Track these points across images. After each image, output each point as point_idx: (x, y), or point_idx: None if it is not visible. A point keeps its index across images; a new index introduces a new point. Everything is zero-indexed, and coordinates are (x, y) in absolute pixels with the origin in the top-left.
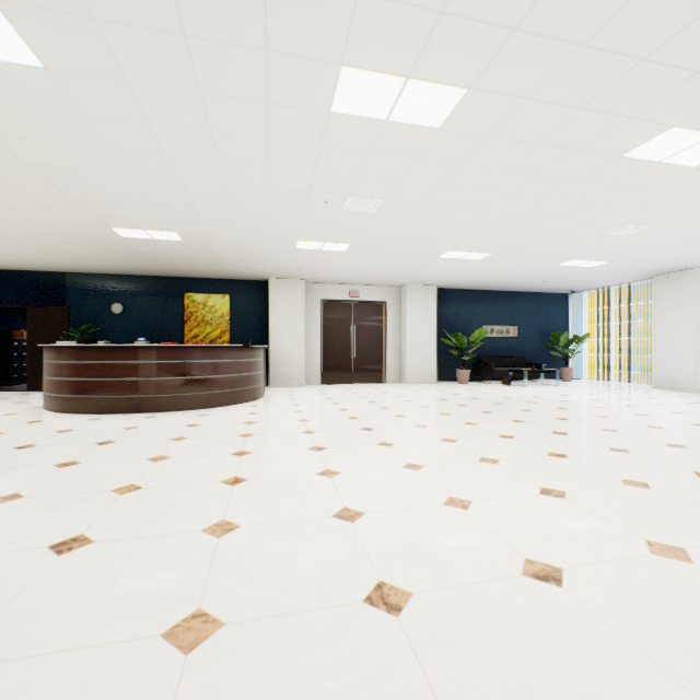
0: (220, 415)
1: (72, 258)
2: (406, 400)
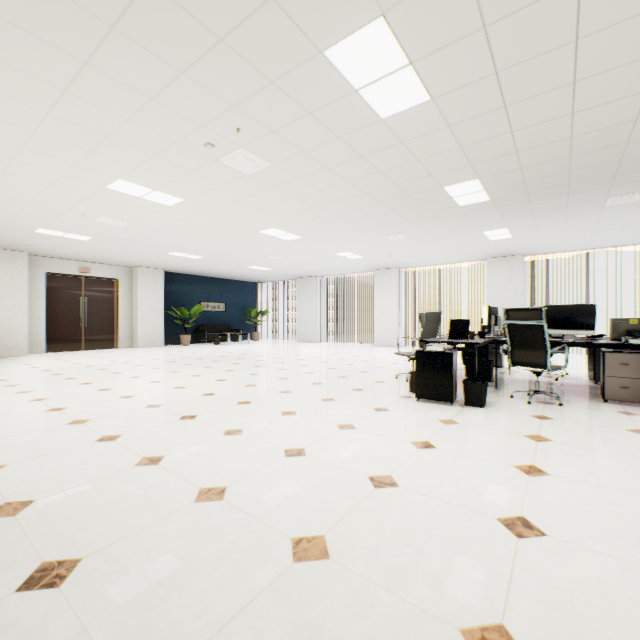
0: None
1: None
2: (142, 357)
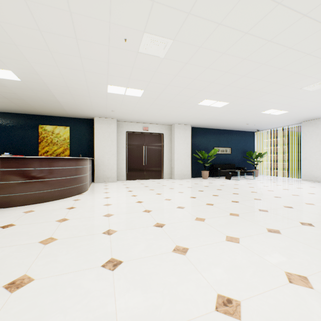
0: (43, 210)
1: None
2: (179, 192)
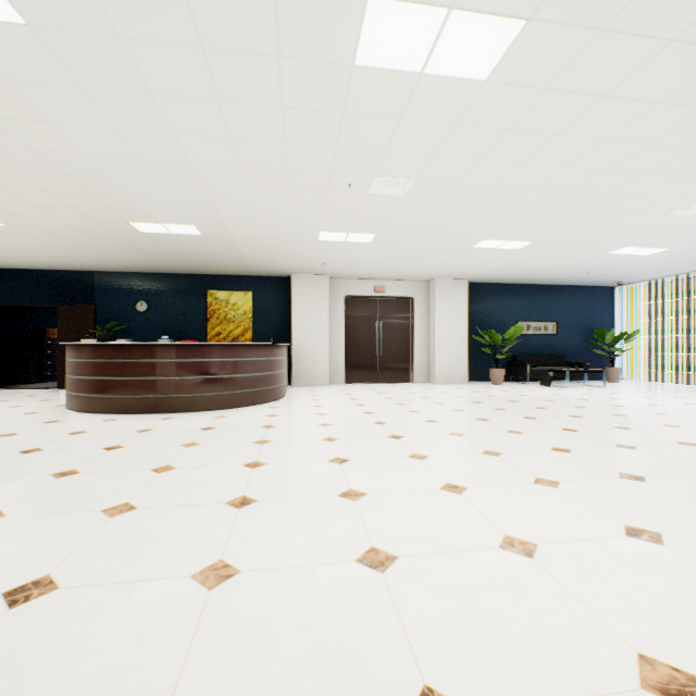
0: (238, 417)
1: (97, 256)
2: (436, 403)
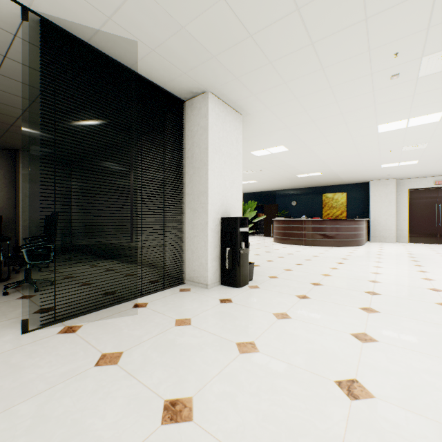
0: (338, 249)
1: (279, 186)
2: None
